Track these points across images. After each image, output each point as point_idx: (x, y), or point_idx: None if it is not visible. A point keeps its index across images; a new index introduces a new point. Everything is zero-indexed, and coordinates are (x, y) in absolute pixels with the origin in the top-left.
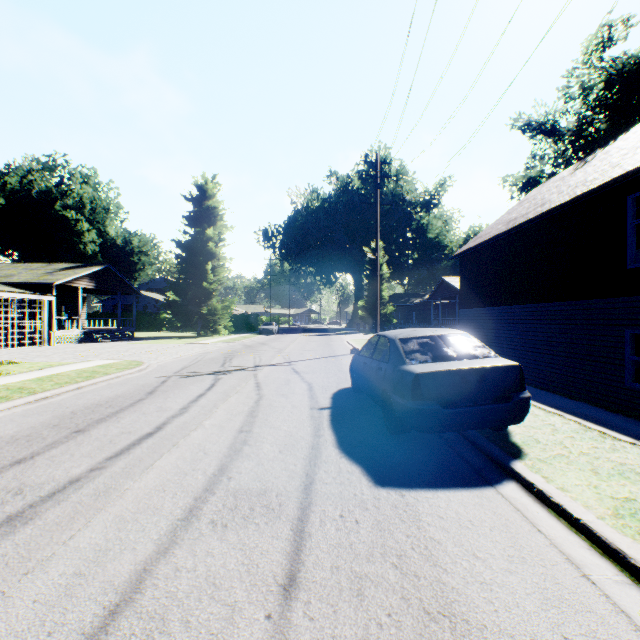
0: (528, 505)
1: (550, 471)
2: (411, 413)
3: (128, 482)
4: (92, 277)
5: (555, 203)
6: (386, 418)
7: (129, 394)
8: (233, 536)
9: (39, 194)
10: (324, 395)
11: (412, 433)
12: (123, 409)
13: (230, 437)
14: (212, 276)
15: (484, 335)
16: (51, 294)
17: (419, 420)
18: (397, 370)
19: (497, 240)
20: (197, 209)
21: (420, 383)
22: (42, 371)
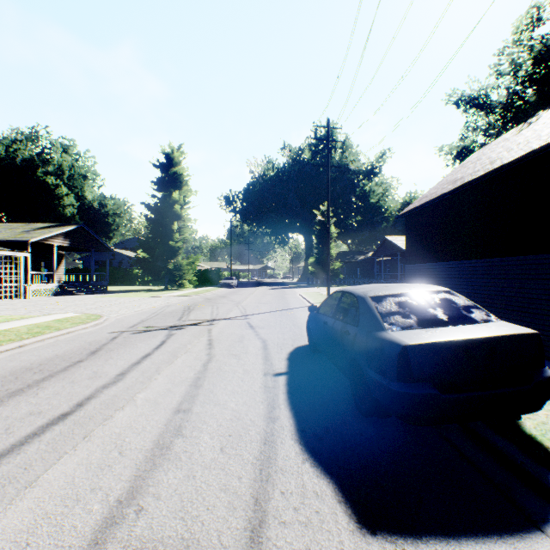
0: None
1: None
2: (397, 399)
3: None
4: (67, 236)
5: (508, 159)
6: (355, 393)
7: (70, 354)
8: None
9: (23, 162)
10: (279, 355)
11: None
12: (52, 375)
13: (162, 421)
14: (178, 235)
15: None
16: (26, 251)
17: (409, 409)
18: (373, 337)
19: (444, 198)
20: (164, 175)
21: (409, 358)
22: None
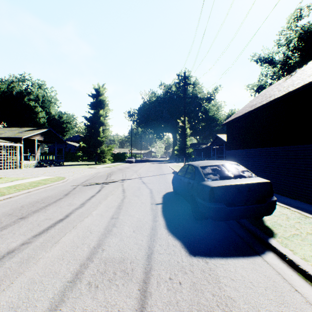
0: (284, 270)
1: (293, 246)
2: (209, 209)
3: (42, 253)
4: (42, 134)
5: (277, 95)
6: (193, 210)
7: (54, 195)
8: (101, 295)
9: (16, 93)
10: (158, 196)
11: (208, 219)
12: (49, 204)
13: (106, 222)
14: (102, 134)
15: (239, 163)
16: (21, 143)
17: (213, 213)
18: (200, 184)
19: (246, 115)
20: (95, 101)
21: (214, 192)
22: (12, 182)
